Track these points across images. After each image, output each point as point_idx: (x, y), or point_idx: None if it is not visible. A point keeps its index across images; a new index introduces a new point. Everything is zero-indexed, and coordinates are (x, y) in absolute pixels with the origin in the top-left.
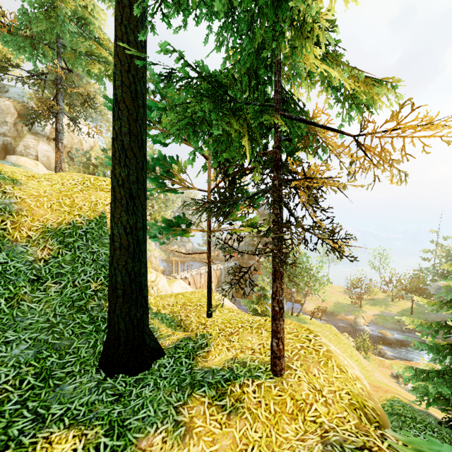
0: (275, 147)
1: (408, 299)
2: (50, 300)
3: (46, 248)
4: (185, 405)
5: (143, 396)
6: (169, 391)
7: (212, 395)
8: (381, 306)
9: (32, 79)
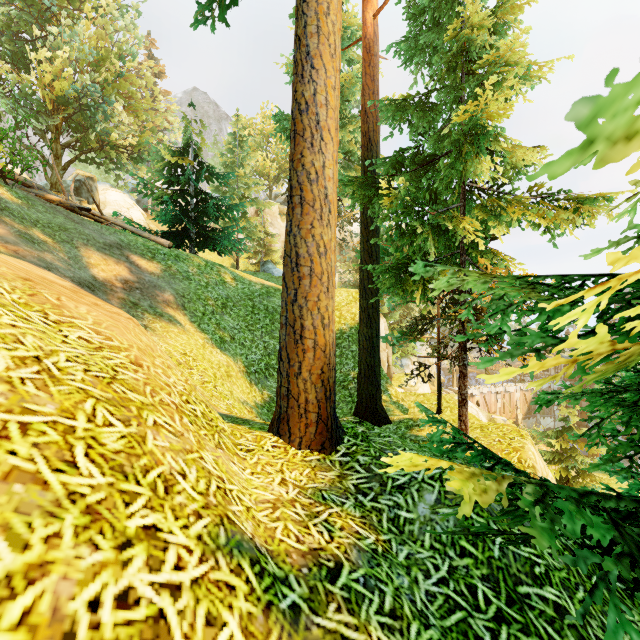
0: None
1: None
2: None
3: None
4: None
5: None
6: None
7: None
8: None
9: None
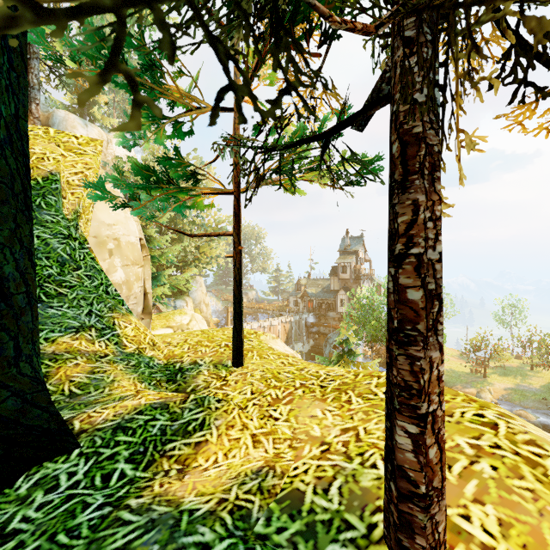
0: None
1: None
2: None
3: None
4: None
5: None
6: None
7: None
8: (516, 377)
9: None
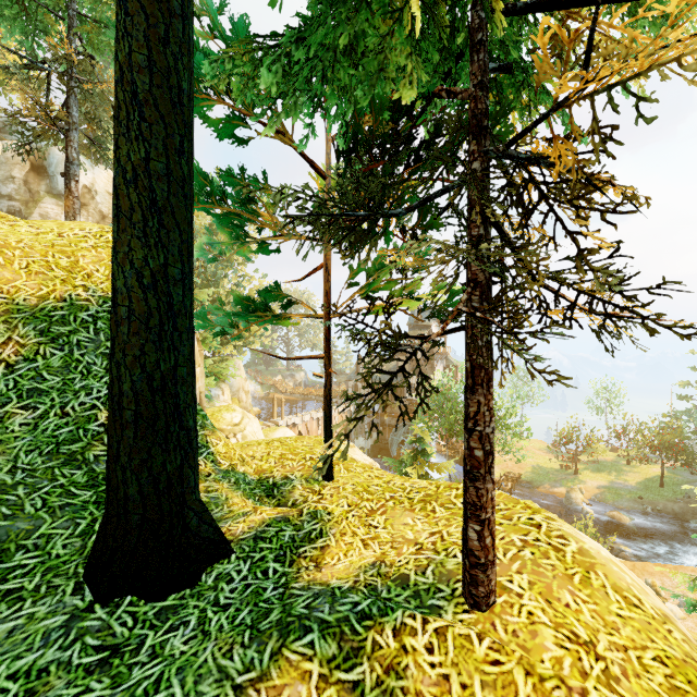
0: (473, 85)
1: (654, 461)
2: (9, 440)
3: (11, 341)
4: (262, 680)
5: (166, 655)
6: (229, 643)
7: (329, 654)
8: (610, 473)
9: (24, 68)
